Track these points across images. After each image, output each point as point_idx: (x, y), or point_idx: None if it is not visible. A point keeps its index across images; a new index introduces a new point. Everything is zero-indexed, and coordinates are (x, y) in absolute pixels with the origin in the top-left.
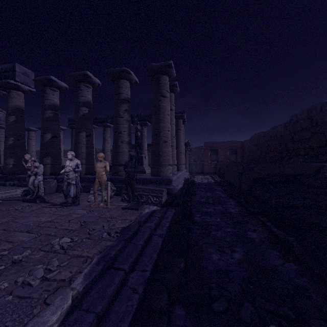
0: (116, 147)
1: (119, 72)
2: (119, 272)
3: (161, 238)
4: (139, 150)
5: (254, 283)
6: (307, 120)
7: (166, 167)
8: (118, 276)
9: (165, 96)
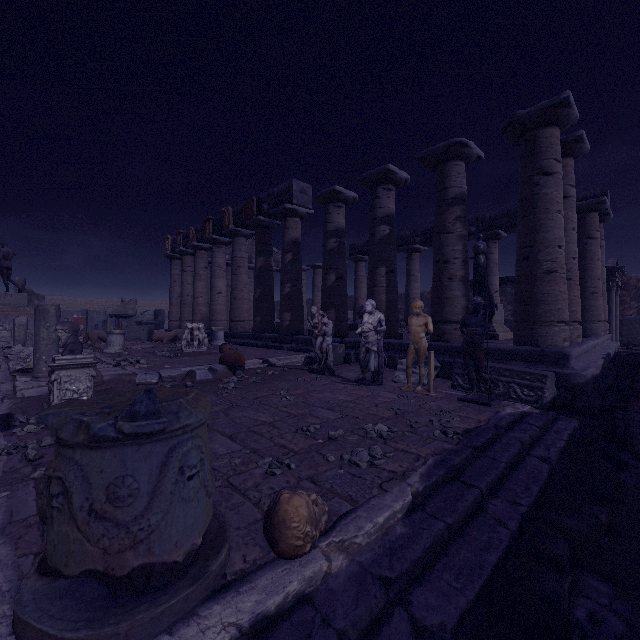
0: (439, 289)
1: (445, 150)
2: (471, 489)
3: (546, 464)
4: (483, 293)
5: None
6: None
7: (552, 326)
8: (470, 493)
9: (551, 173)
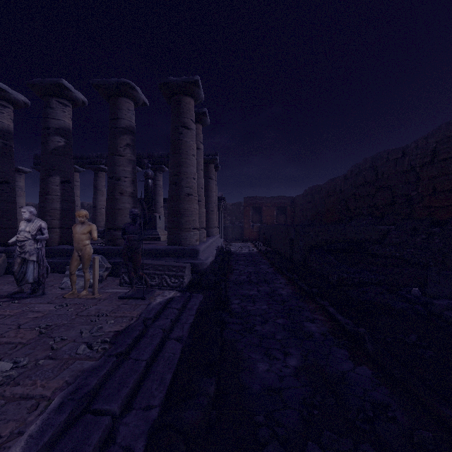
0: (112, 201)
1: (117, 86)
2: (102, 419)
3: (180, 343)
4: (151, 207)
5: (319, 405)
6: (372, 172)
7: (190, 232)
8: (98, 429)
9: (189, 128)
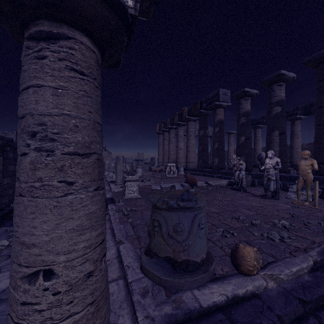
0: (320, 142)
1: None
2: None
3: None
4: None
5: None
6: None
7: None
8: None
9: None
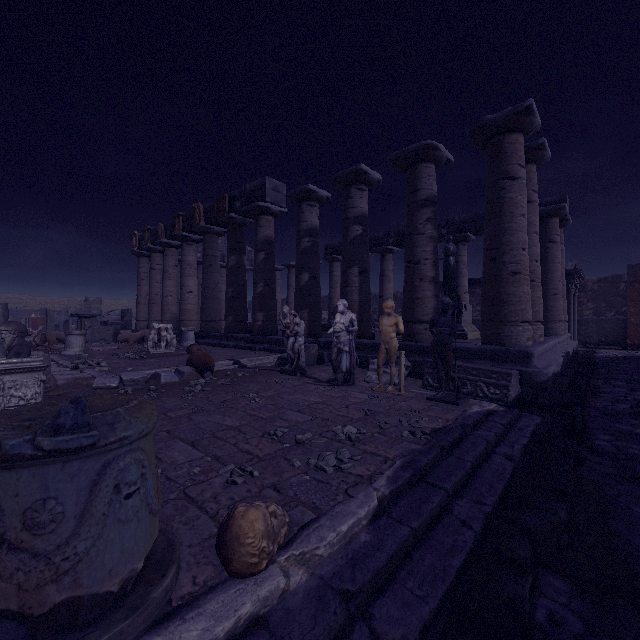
0: (411, 289)
1: (417, 152)
2: (438, 490)
3: (510, 461)
4: (453, 294)
5: None
6: None
7: (517, 326)
8: (436, 495)
9: (515, 178)
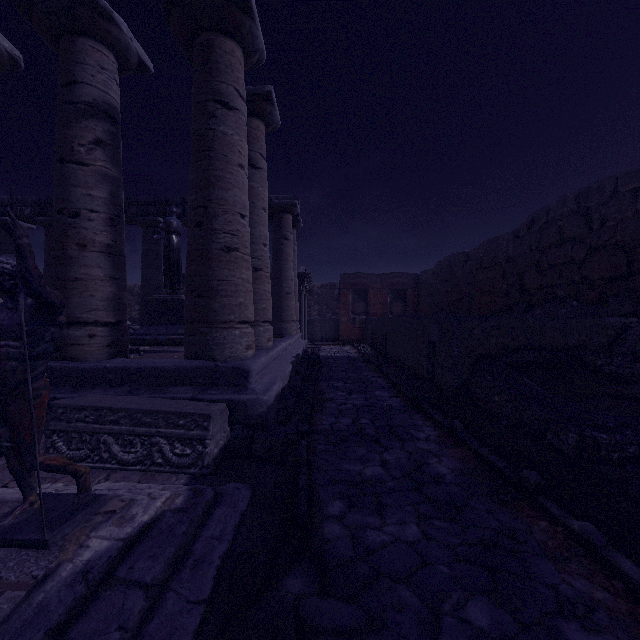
0: (61, 262)
1: (70, 6)
2: None
3: None
4: (176, 285)
5: None
6: (578, 219)
7: (232, 329)
8: None
9: (232, 106)
